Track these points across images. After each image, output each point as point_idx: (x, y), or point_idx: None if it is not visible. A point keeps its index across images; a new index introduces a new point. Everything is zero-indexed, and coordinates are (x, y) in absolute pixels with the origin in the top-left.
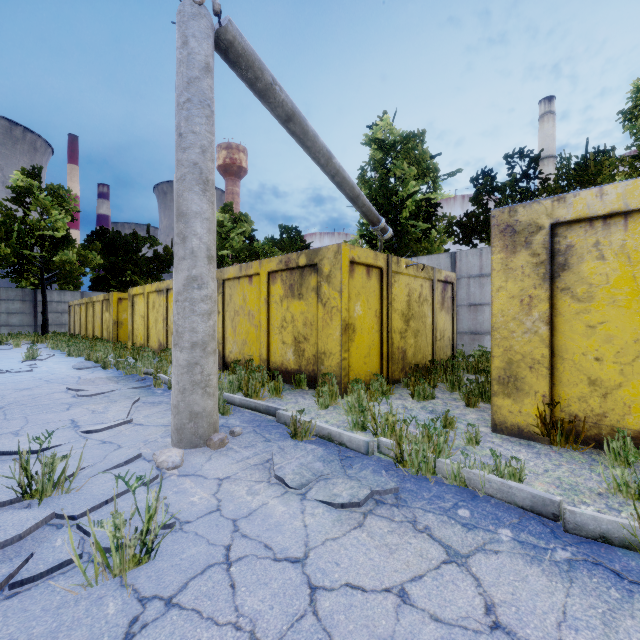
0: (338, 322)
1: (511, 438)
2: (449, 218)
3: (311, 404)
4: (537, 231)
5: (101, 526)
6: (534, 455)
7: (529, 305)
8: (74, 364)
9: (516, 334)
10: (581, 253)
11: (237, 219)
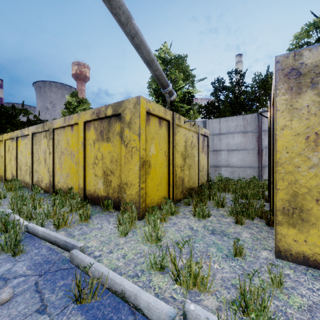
0: (137, 159)
1: (298, 266)
2: (198, 105)
3: (113, 229)
4: None
5: None
6: None
7: (315, 141)
8: None
9: (301, 169)
10: None
11: (80, 101)
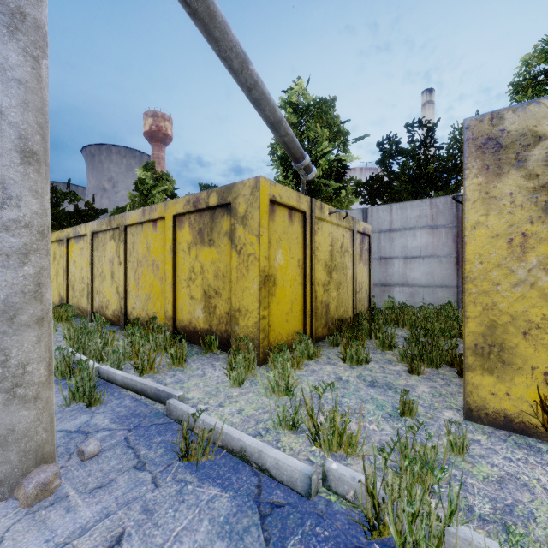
0: (256, 273)
1: (496, 431)
2: (356, 181)
3: (221, 377)
4: (535, 143)
5: None
6: None
7: (522, 246)
8: None
9: (502, 287)
10: None
11: (159, 177)
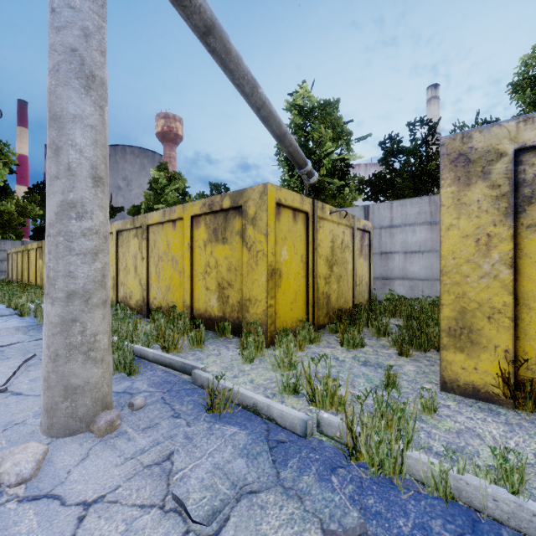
0: (264, 267)
1: (465, 399)
2: (359, 178)
3: (235, 356)
4: (497, 159)
5: None
6: (506, 427)
7: (487, 245)
8: None
9: (471, 279)
10: None
11: (171, 177)
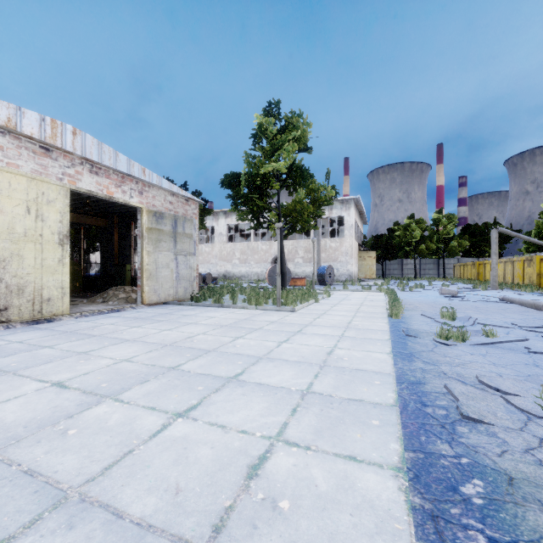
0: (535, 273)
1: None
2: None
3: None
4: None
5: (482, 287)
6: None
7: None
8: (467, 284)
9: None
10: None
11: None
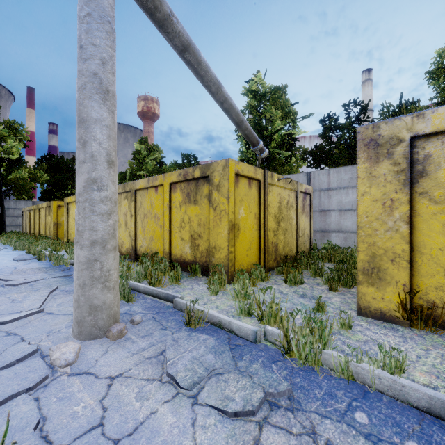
0: (226, 222)
1: (375, 321)
2: (303, 149)
3: (204, 290)
4: (398, 143)
5: None
6: (401, 339)
7: (391, 207)
8: (15, 256)
9: (379, 232)
10: (438, 162)
11: (151, 149)
